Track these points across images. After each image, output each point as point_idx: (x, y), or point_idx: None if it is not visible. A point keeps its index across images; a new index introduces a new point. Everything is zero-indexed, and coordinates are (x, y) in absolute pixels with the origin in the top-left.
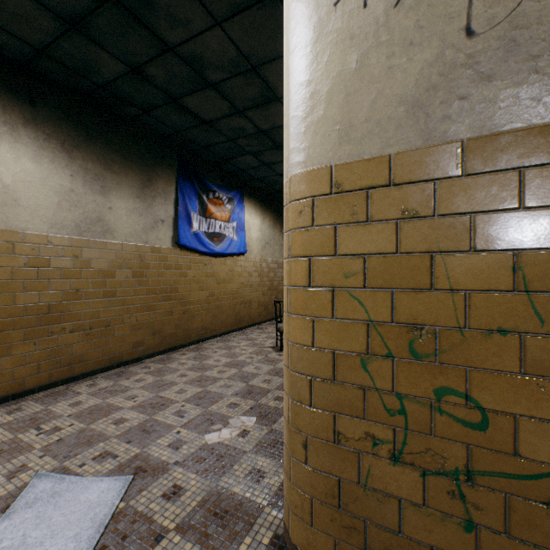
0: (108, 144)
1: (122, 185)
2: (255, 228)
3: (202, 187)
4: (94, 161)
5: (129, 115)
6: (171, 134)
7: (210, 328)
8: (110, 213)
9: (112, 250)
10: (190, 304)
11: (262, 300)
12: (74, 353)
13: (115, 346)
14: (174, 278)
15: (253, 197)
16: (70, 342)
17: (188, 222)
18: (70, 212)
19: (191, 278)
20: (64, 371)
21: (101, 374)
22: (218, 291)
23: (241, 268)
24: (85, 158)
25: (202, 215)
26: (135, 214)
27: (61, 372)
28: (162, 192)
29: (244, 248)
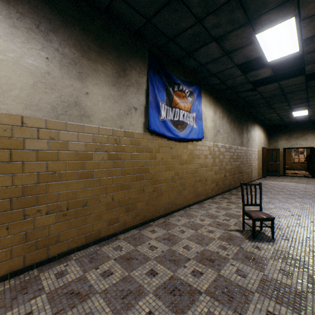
0: (85, 32)
1: (98, 72)
2: (209, 118)
3: (168, 81)
4: (70, 47)
5: (103, 4)
6: (142, 25)
7: (174, 203)
8: (86, 98)
9: (88, 133)
10: (158, 183)
11: (214, 177)
12: (50, 234)
13: (91, 224)
14: (145, 159)
15: (208, 93)
16: (45, 224)
17: (157, 110)
18: (46, 95)
19: (159, 159)
20: (40, 253)
21: (77, 253)
22: (181, 171)
23: (199, 151)
24: (61, 43)
25: (168, 105)
26: (110, 100)
27: (36, 254)
28: (135, 82)
29: (201, 135)
